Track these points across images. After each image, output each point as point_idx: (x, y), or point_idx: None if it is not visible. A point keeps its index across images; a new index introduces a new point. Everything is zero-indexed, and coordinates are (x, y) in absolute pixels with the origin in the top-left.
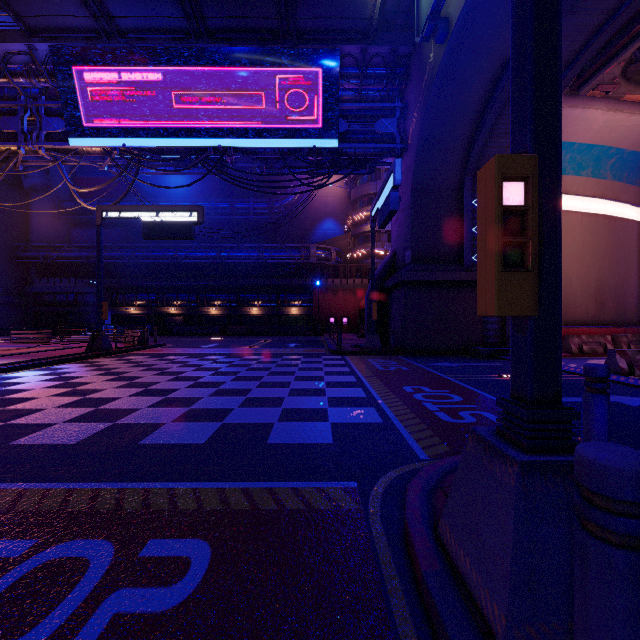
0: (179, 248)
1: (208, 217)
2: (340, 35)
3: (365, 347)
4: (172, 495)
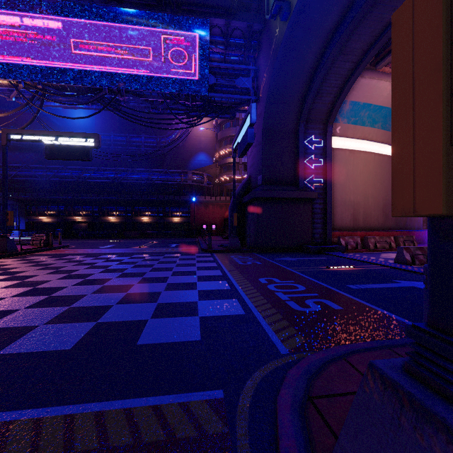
0: (84, 170)
1: (108, 147)
2: (210, 9)
3: (228, 246)
4: (3, 434)
